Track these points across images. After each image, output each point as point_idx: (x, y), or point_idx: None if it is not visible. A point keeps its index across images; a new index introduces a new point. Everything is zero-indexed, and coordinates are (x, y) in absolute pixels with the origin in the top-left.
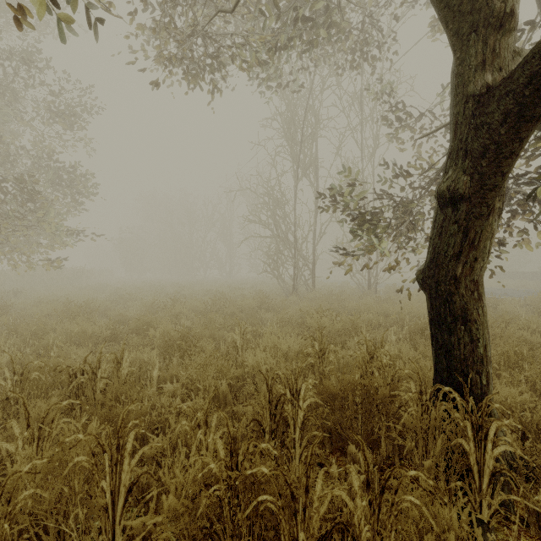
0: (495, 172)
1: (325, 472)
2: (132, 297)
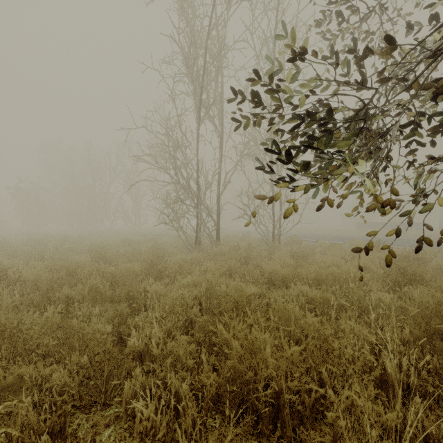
0: None
1: None
2: None
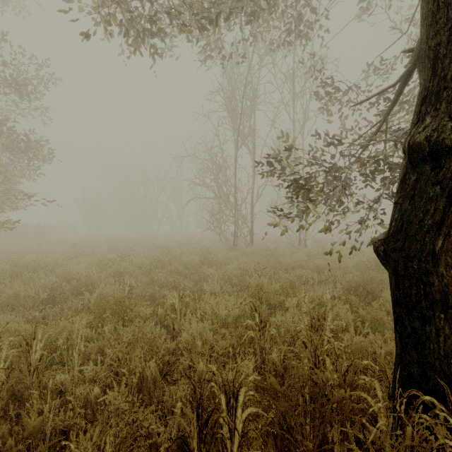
0: None
1: None
2: (85, 253)
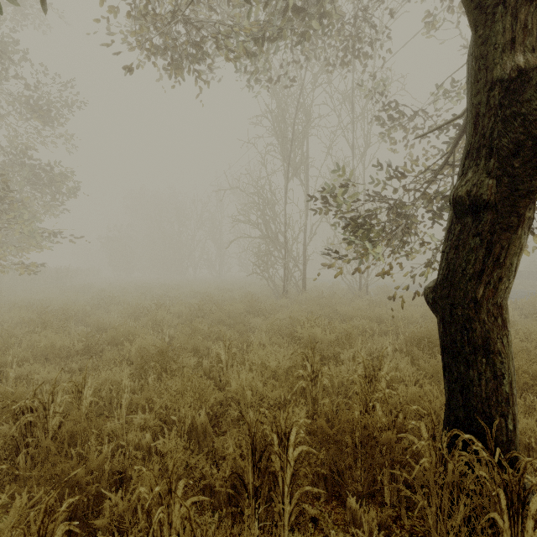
0: (531, 175)
1: (320, 531)
2: (115, 301)
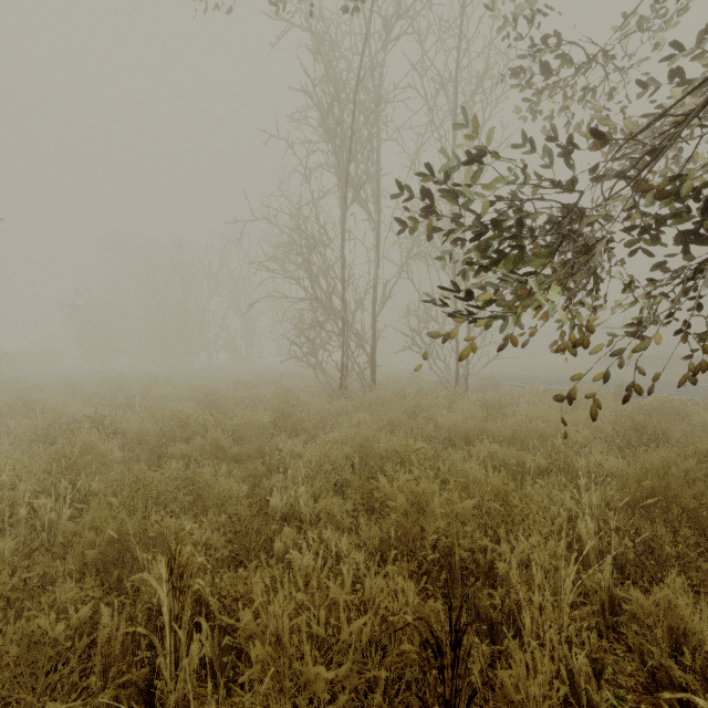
0: None
1: None
2: (34, 408)
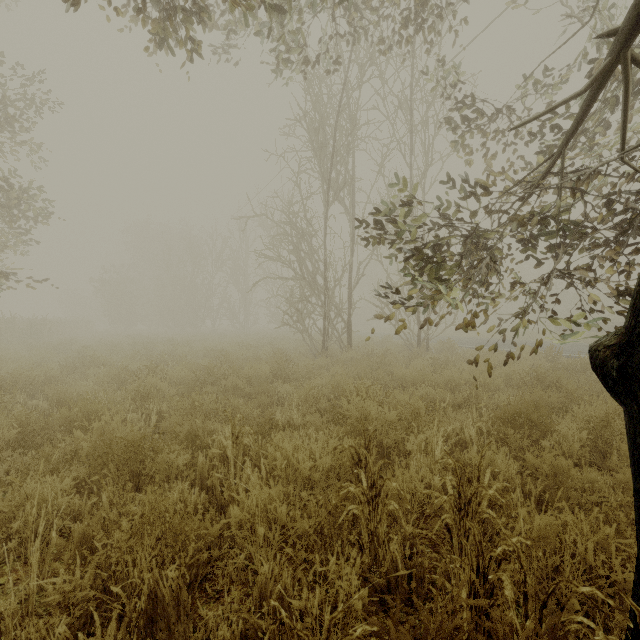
0: None
1: None
2: (97, 362)
